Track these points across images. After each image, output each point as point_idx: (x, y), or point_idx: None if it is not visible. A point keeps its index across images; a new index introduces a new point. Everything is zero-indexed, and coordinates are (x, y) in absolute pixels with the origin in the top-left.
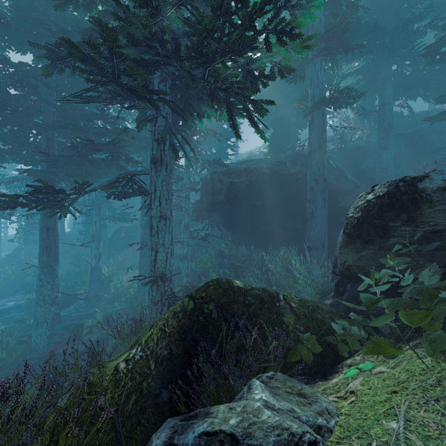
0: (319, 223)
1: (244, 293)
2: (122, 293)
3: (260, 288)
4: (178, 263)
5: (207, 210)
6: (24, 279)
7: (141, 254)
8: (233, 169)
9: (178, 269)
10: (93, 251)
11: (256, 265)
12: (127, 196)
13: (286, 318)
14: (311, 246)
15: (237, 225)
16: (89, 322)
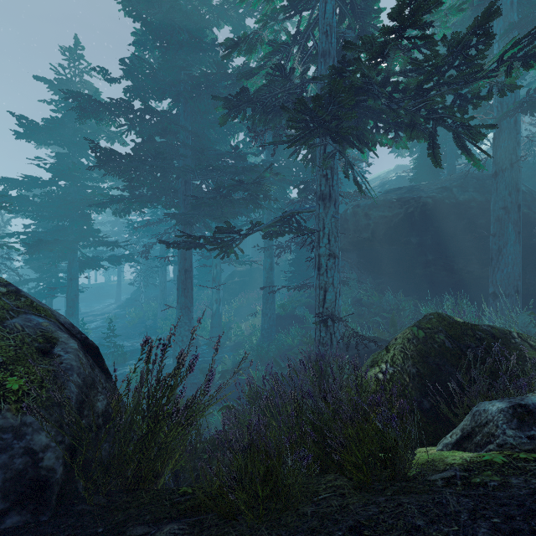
0: (510, 263)
1: (471, 328)
2: (243, 342)
3: (483, 325)
4: (303, 311)
5: (344, 250)
6: (146, 322)
7: (264, 299)
8: (381, 201)
9: (304, 318)
10: (213, 296)
11: (408, 317)
12: (281, 236)
13: (528, 354)
14: (497, 292)
15: (382, 267)
16: (219, 367)
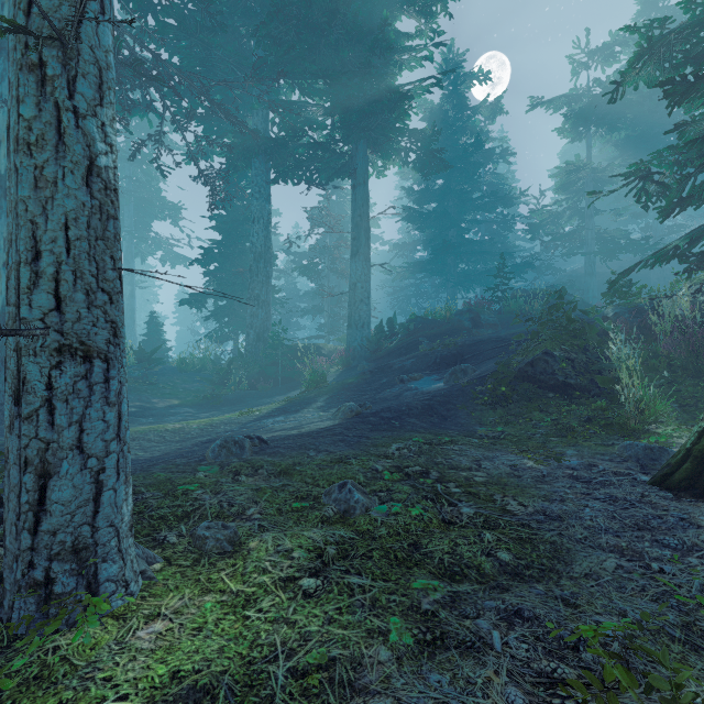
0: None
1: None
2: None
3: None
4: None
5: None
6: None
7: None
8: None
9: None
10: None
11: None
12: None
13: None
14: None
15: None
16: None
